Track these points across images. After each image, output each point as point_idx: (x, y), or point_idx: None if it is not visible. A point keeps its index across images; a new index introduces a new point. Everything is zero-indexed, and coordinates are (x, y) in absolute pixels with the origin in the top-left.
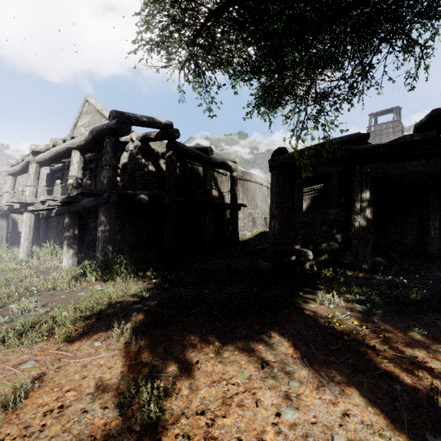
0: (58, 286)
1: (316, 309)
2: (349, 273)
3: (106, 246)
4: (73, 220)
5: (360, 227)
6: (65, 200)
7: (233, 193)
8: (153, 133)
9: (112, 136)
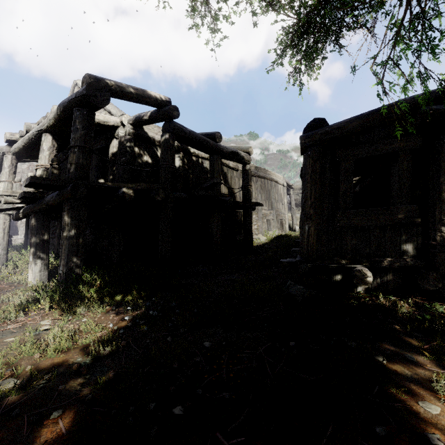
0: None
1: None
2: (441, 309)
3: (72, 258)
4: (41, 222)
5: None
6: (22, 195)
7: (246, 189)
8: (146, 113)
9: (84, 107)
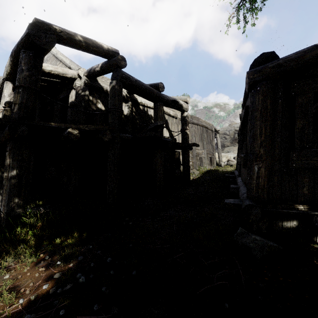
0: None
1: None
2: None
3: (13, 199)
4: (1, 161)
5: None
6: None
7: (185, 132)
8: (98, 65)
9: (29, 49)
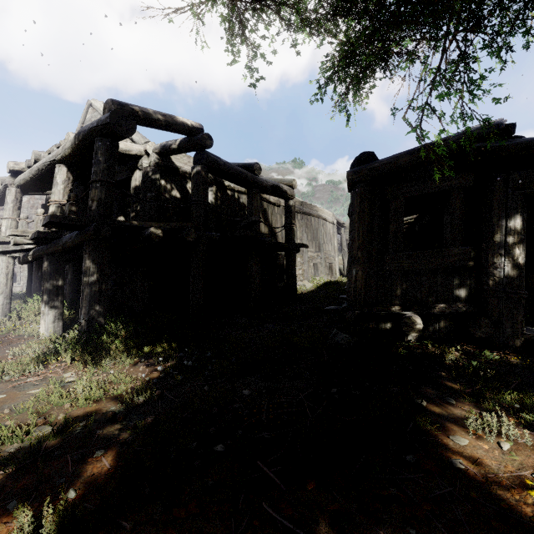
0: (6, 375)
1: (476, 454)
2: (491, 357)
3: (94, 306)
4: (55, 265)
5: (504, 278)
6: (35, 235)
7: (290, 229)
8: (175, 141)
9: (106, 137)
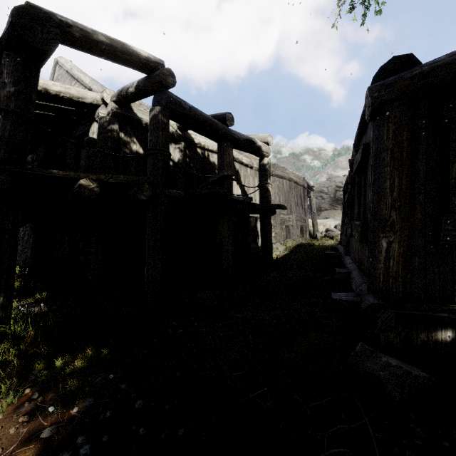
0: None
1: None
2: None
3: None
4: None
5: None
6: None
7: (265, 189)
8: (132, 83)
9: (17, 51)
